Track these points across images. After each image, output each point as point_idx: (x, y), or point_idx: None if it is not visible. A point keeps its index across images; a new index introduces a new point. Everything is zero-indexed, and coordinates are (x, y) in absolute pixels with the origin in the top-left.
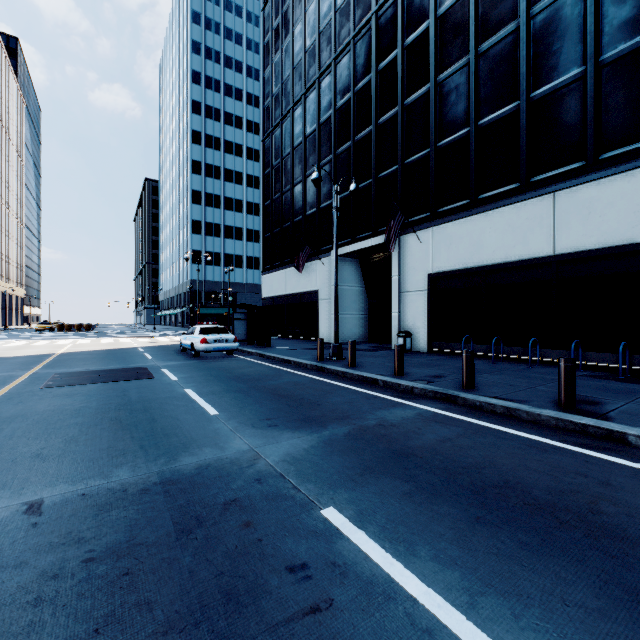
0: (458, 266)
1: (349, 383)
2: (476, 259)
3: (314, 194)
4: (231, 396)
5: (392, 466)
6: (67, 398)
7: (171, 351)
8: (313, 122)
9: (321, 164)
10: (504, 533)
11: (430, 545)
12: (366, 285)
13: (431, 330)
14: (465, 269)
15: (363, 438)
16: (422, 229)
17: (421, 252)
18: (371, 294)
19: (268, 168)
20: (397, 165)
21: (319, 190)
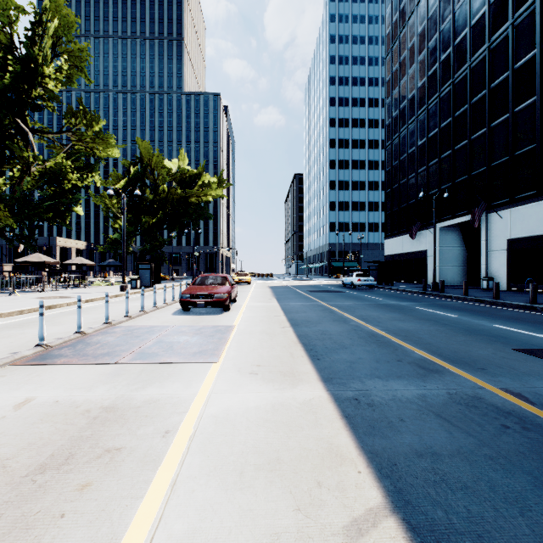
0: (528, 234)
1: (437, 297)
2: (541, 230)
3: (424, 185)
4: (383, 297)
5: (438, 306)
6: (327, 295)
7: (337, 286)
8: (423, 136)
9: (429, 165)
10: (457, 311)
11: (438, 310)
12: (466, 245)
13: (509, 276)
14: (533, 236)
15: (433, 304)
16: (502, 210)
17: (502, 225)
18: (470, 251)
19: (389, 167)
20: (485, 167)
21: (427, 182)
